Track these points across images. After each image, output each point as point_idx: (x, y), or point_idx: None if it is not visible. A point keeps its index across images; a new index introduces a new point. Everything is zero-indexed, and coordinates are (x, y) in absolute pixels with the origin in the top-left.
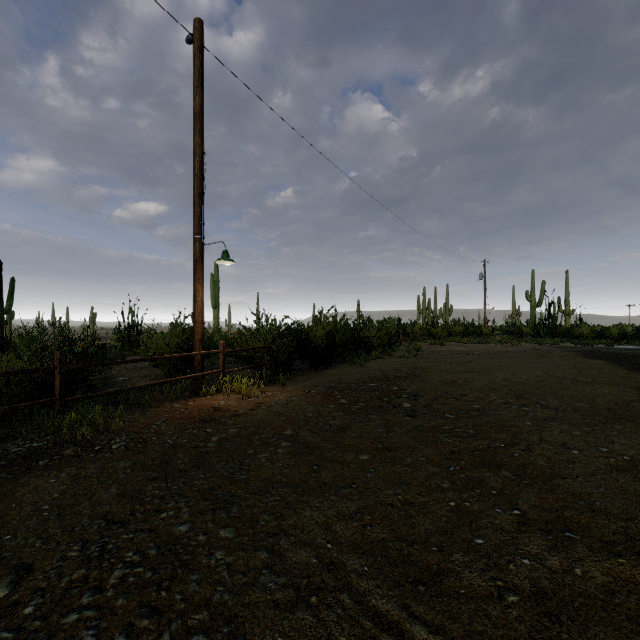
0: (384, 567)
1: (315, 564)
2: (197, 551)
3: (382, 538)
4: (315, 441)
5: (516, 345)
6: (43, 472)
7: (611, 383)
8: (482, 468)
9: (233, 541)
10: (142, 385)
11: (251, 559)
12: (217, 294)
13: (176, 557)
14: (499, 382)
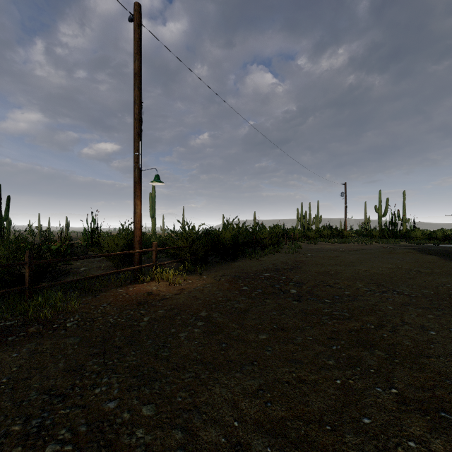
0: (285, 448)
1: (223, 444)
2: (121, 429)
3: (281, 416)
4: (224, 322)
5: (368, 244)
6: (9, 347)
7: (446, 274)
8: (359, 347)
9: (153, 418)
10: (94, 275)
11: (167, 438)
12: (154, 207)
13: (102, 436)
14: (361, 273)
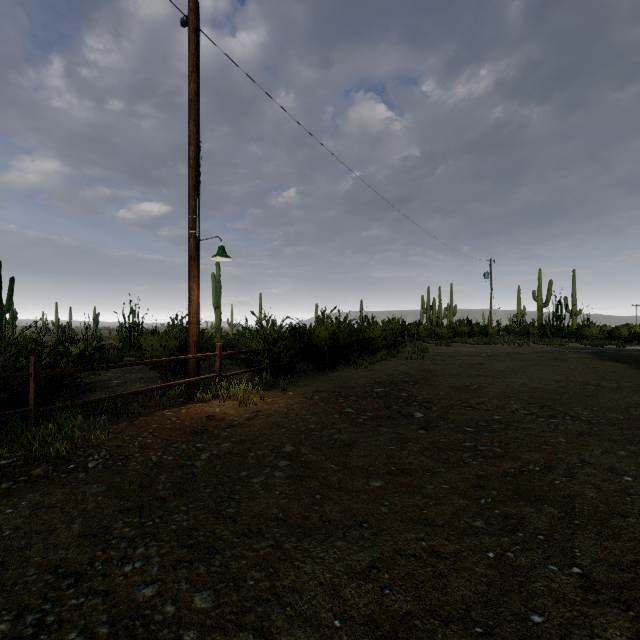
0: None
1: None
2: (161, 632)
3: (406, 611)
4: (318, 461)
5: (524, 346)
6: (2, 498)
7: (639, 389)
8: (519, 500)
9: (210, 614)
10: (130, 392)
11: None
12: (219, 294)
13: None
14: (517, 388)
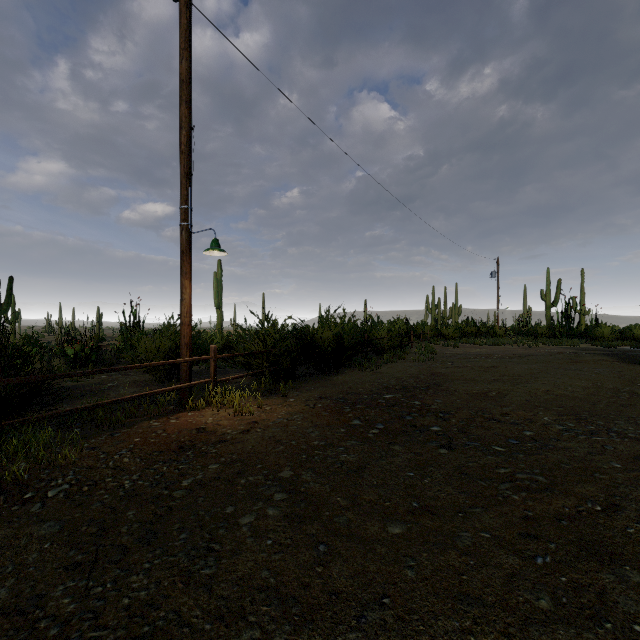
0: None
1: None
2: None
3: None
4: (321, 492)
5: (533, 347)
6: None
7: None
8: (588, 560)
9: None
10: (110, 401)
11: None
12: (220, 293)
13: None
14: (541, 395)
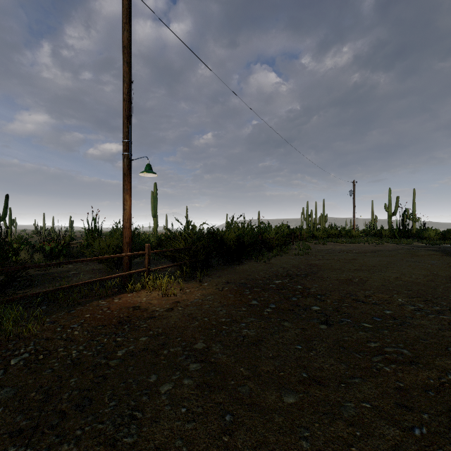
0: None
1: None
2: None
3: None
4: (228, 362)
5: (380, 244)
6: None
7: None
8: None
9: None
10: (68, 286)
11: None
12: (156, 206)
13: None
14: (393, 281)
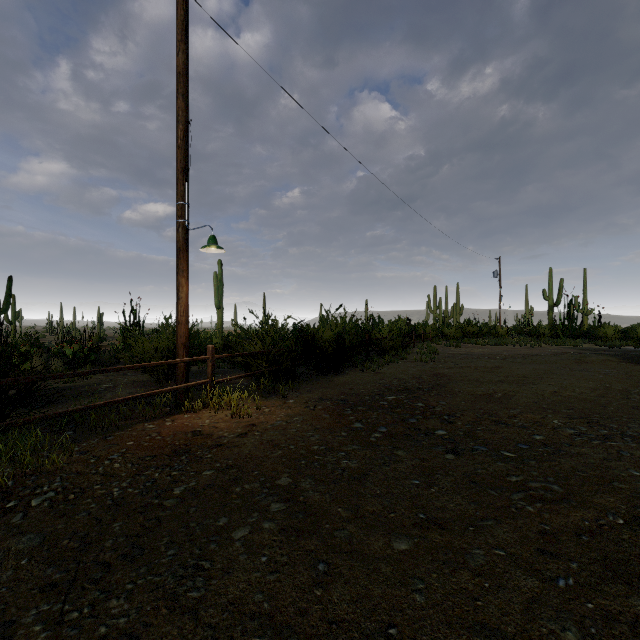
0: None
1: None
2: None
3: None
4: (321, 502)
5: (536, 347)
6: None
7: None
8: (616, 583)
9: None
10: (103, 403)
11: None
12: (221, 293)
13: None
14: (549, 397)
